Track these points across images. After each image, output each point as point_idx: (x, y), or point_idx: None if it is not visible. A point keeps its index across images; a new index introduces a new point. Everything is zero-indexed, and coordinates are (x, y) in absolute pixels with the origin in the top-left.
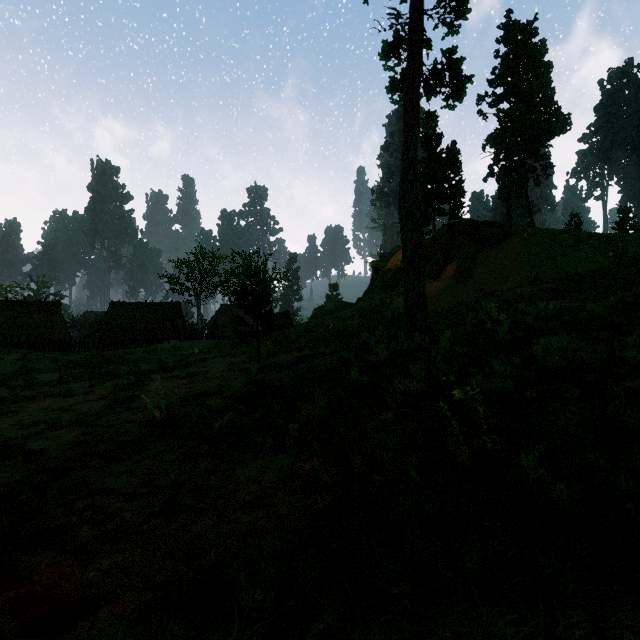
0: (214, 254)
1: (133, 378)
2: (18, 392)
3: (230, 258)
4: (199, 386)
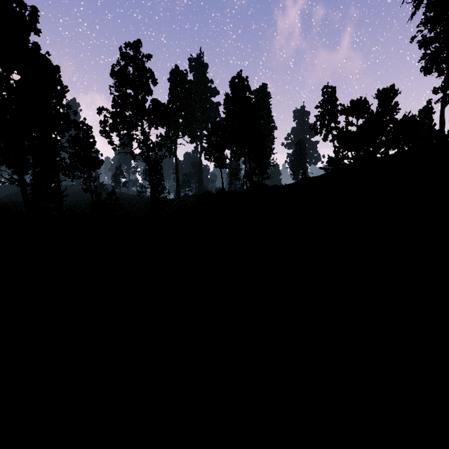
0: None
1: None
2: None
3: None
4: None
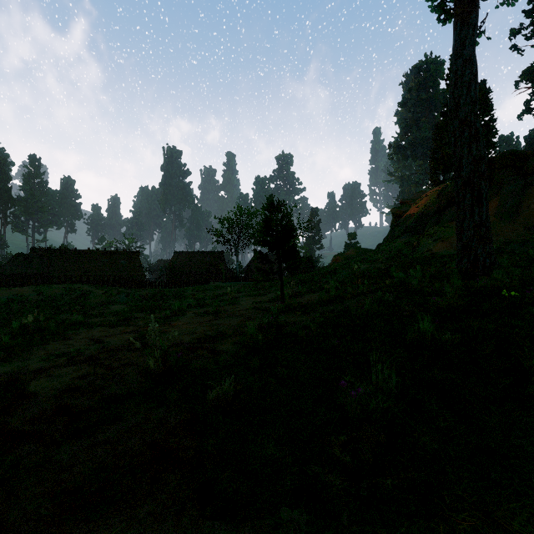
0: (249, 211)
1: (168, 312)
2: (87, 320)
3: (260, 211)
4: (219, 324)
